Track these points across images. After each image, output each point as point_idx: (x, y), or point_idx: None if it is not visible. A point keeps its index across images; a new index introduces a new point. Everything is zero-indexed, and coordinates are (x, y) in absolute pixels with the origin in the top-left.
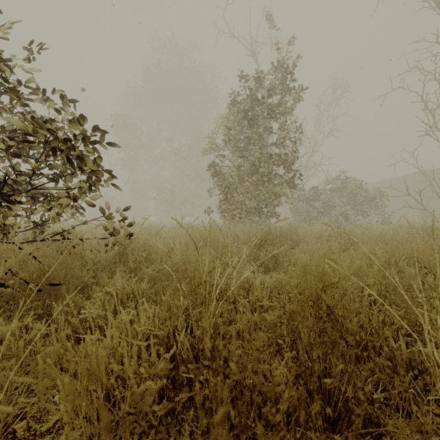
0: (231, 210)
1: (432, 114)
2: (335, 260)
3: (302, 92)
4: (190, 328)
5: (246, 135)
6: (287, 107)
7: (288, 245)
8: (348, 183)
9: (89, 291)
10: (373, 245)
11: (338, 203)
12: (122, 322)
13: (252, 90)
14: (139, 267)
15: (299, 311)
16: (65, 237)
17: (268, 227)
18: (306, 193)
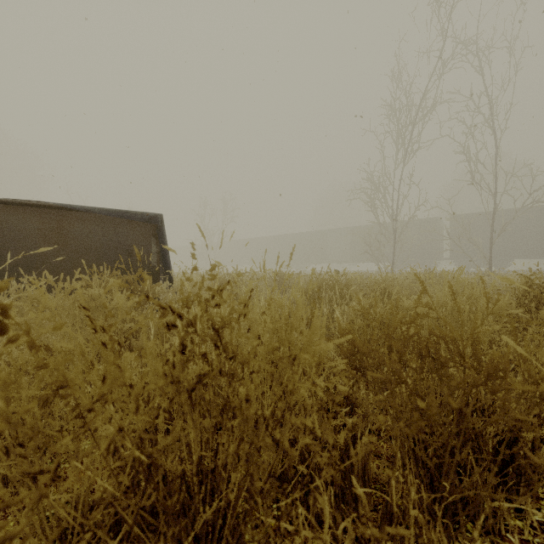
0: None
1: None
2: None
3: None
4: None
5: None
6: None
7: None
8: None
9: None
10: None
11: None
12: None
13: None
14: None
15: None
16: None
17: None
18: None
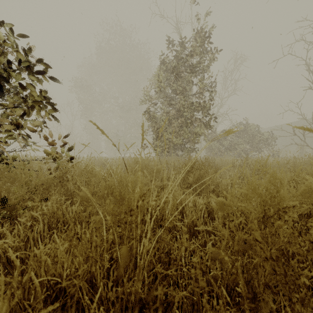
0: (161, 146)
1: (312, 74)
2: (280, 181)
3: (217, 53)
4: (119, 264)
5: (173, 87)
6: (206, 65)
7: (212, 171)
8: (247, 127)
9: (17, 215)
10: (285, 170)
11: (240, 142)
12: (36, 257)
13: (178, 52)
14: (80, 190)
15: (251, 242)
16: (6, 161)
17: (190, 158)
18: (216, 135)
